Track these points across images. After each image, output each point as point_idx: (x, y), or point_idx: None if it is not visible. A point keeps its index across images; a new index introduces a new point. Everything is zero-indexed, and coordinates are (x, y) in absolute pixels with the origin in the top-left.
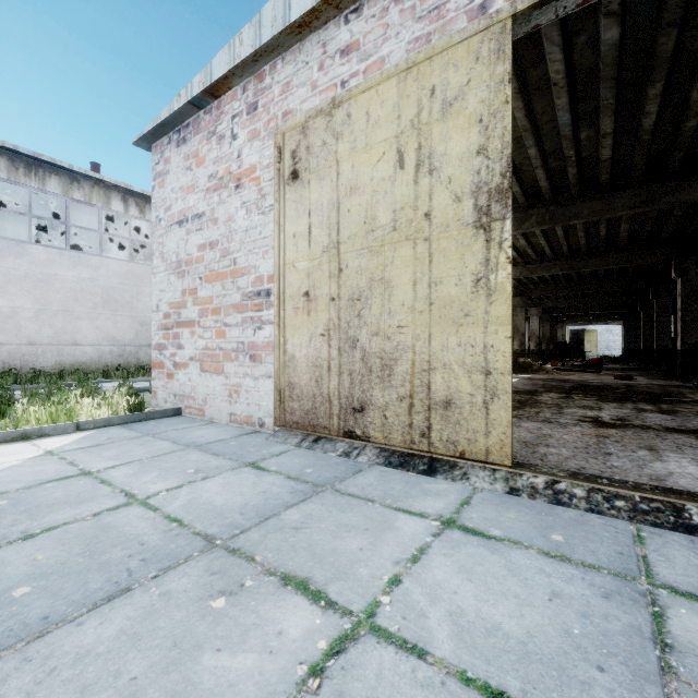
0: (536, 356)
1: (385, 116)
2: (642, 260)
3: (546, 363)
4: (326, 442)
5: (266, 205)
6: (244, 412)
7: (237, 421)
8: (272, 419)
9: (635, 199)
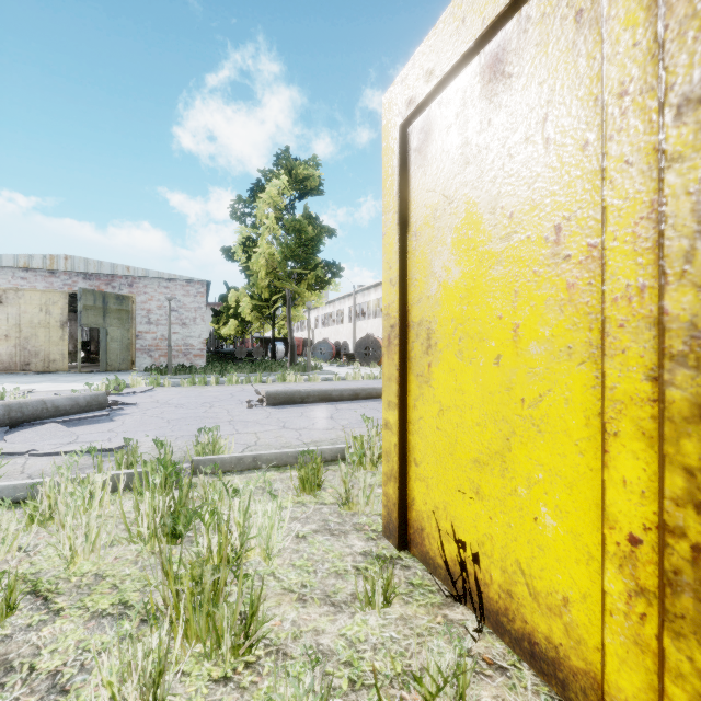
0: None
1: (37, 299)
2: None
3: None
4: (16, 373)
5: None
6: None
7: None
8: None
9: None
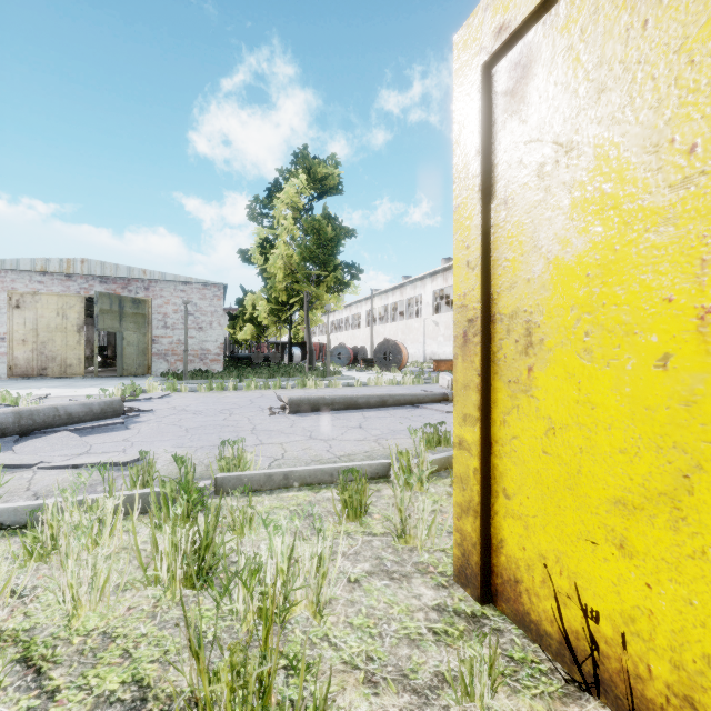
0: None
1: (54, 303)
2: None
3: None
4: (33, 378)
5: (3, 312)
6: None
7: None
8: (6, 375)
9: None
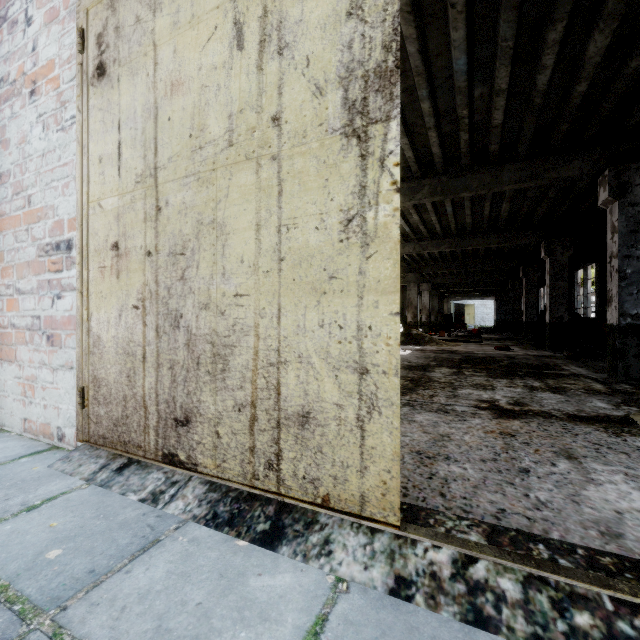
0: (426, 327)
1: None
2: (518, 240)
3: (436, 334)
4: (135, 471)
5: (66, 117)
6: (40, 418)
7: (31, 430)
8: (73, 429)
9: (521, 173)
